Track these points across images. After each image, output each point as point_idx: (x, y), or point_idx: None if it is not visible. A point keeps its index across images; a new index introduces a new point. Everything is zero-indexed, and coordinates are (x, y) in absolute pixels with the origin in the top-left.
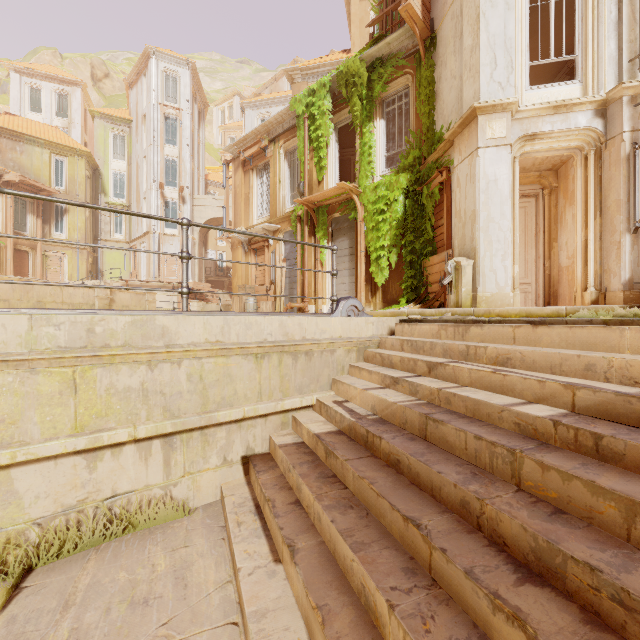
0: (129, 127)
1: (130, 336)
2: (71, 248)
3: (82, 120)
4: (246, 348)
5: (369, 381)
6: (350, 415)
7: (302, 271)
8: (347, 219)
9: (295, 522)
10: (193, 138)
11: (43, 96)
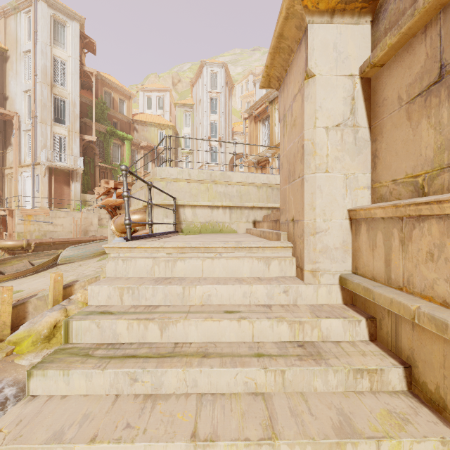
0: (192, 108)
1: (220, 177)
2: None
3: (169, 109)
4: (254, 184)
5: None
6: None
7: None
8: None
9: None
10: (225, 108)
11: (152, 100)
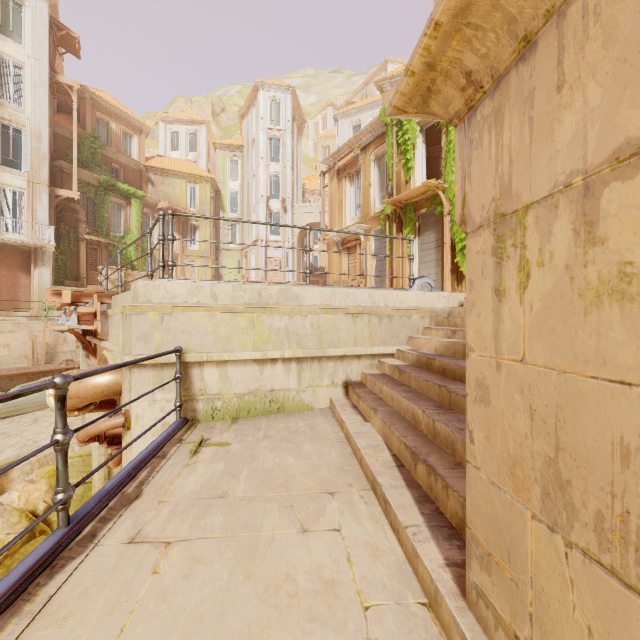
0: (242, 152)
1: (279, 298)
2: (201, 257)
3: (207, 152)
4: (346, 309)
5: (436, 336)
6: (418, 353)
7: (390, 265)
8: (433, 214)
9: (378, 403)
10: (293, 153)
11: (180, 137)
